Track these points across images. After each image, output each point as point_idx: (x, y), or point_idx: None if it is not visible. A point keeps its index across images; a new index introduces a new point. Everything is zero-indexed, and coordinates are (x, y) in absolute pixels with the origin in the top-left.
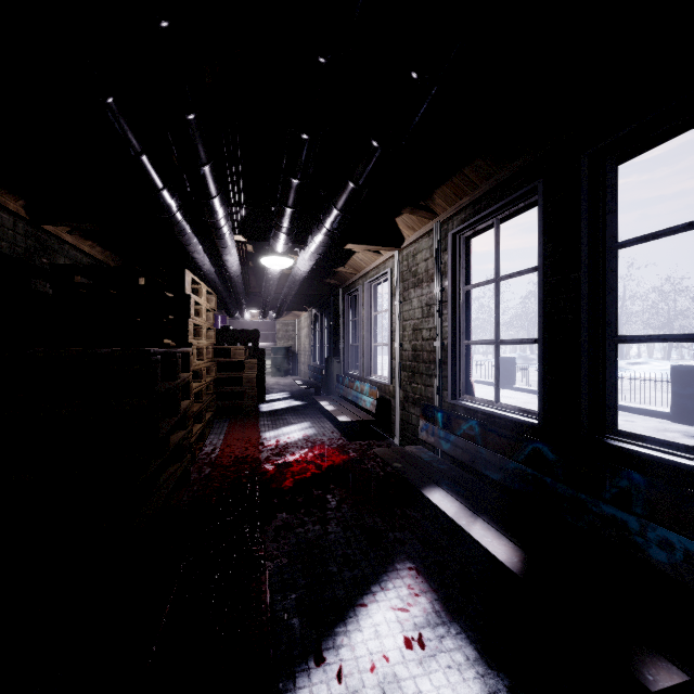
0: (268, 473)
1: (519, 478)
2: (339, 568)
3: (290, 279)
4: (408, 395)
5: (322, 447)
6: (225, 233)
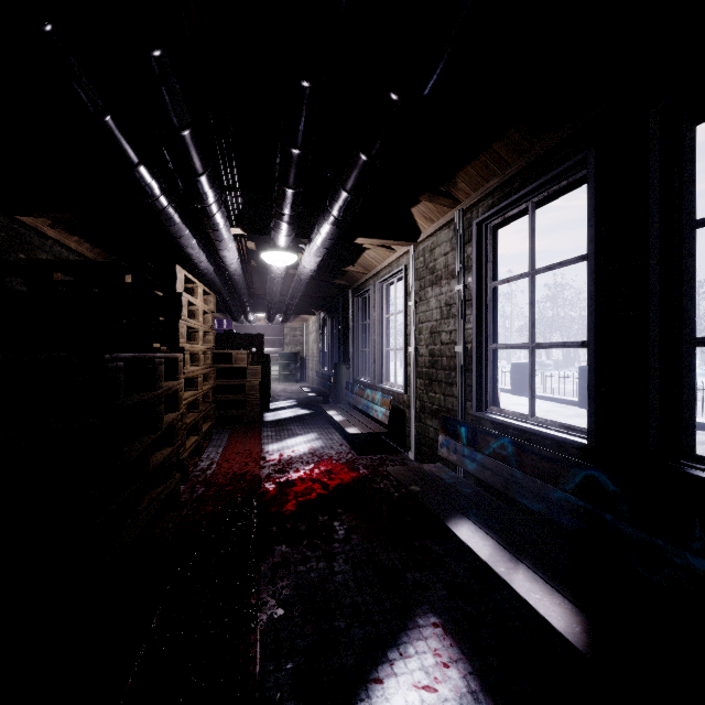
0: (268, 493)
1: (568, 512)
2: (348, 624)
3: (295, 279)
4: (424, 405)
5: (329, 462)
6: (218, 223)
